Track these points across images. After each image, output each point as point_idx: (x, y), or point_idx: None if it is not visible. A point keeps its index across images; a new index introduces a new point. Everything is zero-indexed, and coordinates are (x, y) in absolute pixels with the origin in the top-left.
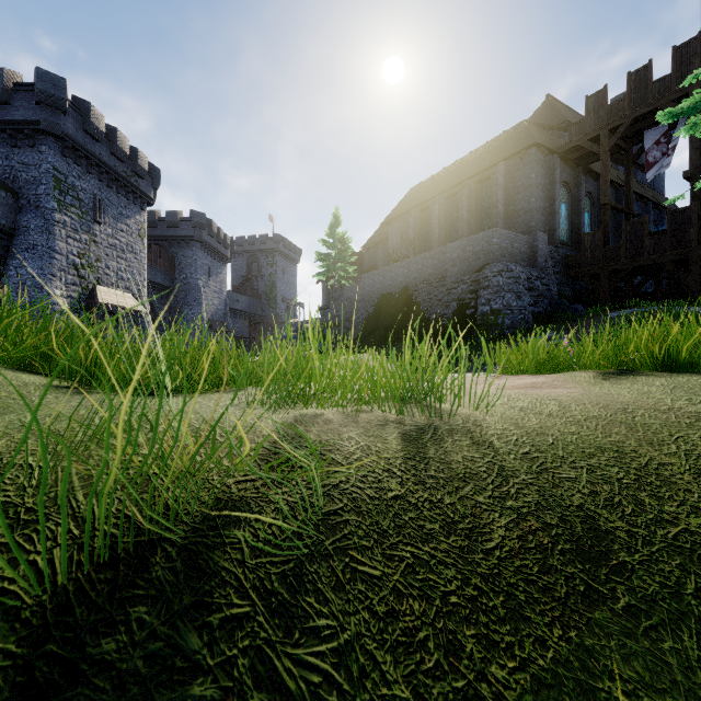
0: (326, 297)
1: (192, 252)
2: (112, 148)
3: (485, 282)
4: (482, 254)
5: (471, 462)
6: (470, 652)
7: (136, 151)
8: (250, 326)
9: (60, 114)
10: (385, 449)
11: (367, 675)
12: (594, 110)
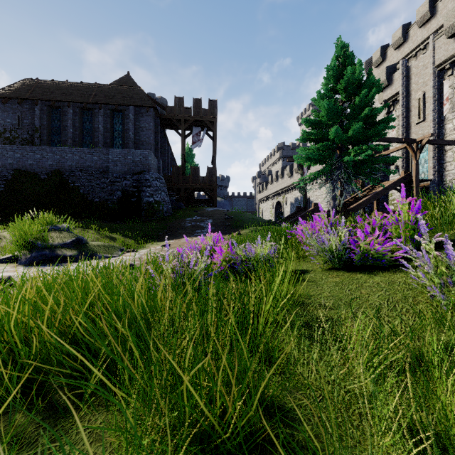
0: None
1: None
2: None
3: (148, 182)
4: (141, 164)
5: None
6: None
7: None
8: None
9: None
10: None
11: None
12: (178, 105)
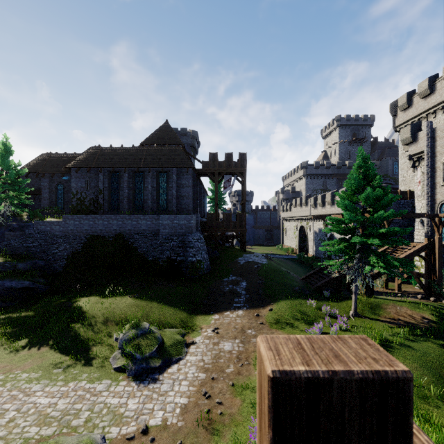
0: None
1: None
2: None
3: (191, 244)
4: (185, 227)
5: None
6: None
7: None
8: None
9: None
10: None
11: None
12: (212, 160)
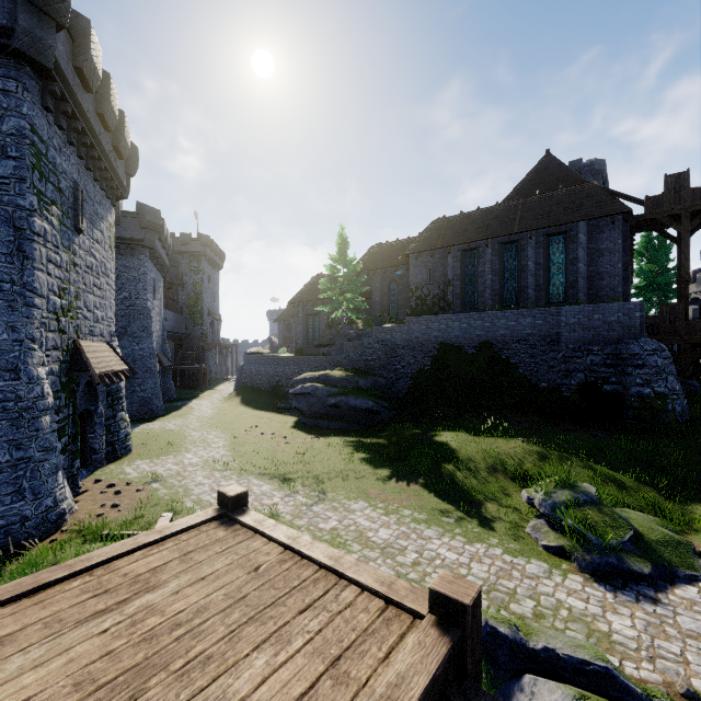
0: (303, 324)
1: (138, 262)
2: (100, 105)
3: (636, 359)
4: (619, 326)
5: None
6: None
7: (120, 115)
8: (180, 351)
9: (53, 27)
10: None
11: None
12: (674, 189)
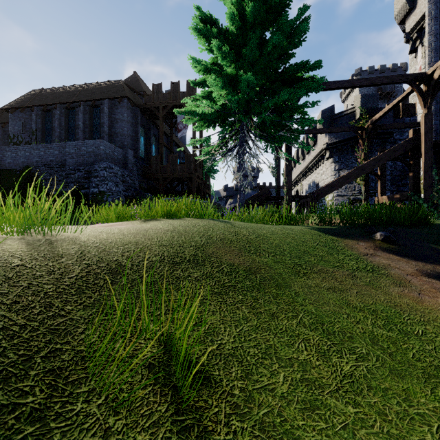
0: None
1: None
2: None
3: (95, 173)
4: (93, 154)
5: (67, 250)
6: (57, 305)
7: None
8: None
9: None
10: (9, 248)
11: (1, 321)
12: (156, 92)
